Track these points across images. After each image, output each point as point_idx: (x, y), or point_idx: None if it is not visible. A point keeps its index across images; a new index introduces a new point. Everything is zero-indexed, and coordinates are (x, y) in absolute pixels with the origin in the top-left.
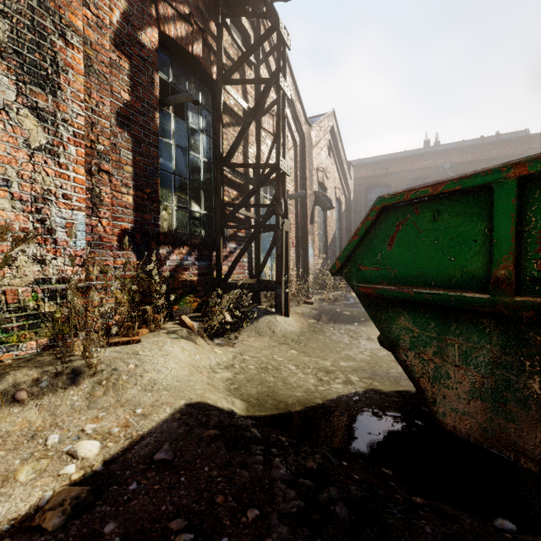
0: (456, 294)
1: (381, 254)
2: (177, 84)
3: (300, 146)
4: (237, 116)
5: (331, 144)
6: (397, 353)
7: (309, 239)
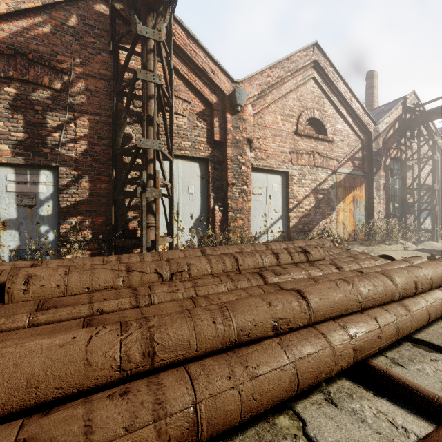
0: None
1: None
2: (391, 167)
3: (440, 159)
4: (409, 166)
5: None
6: None
7: None
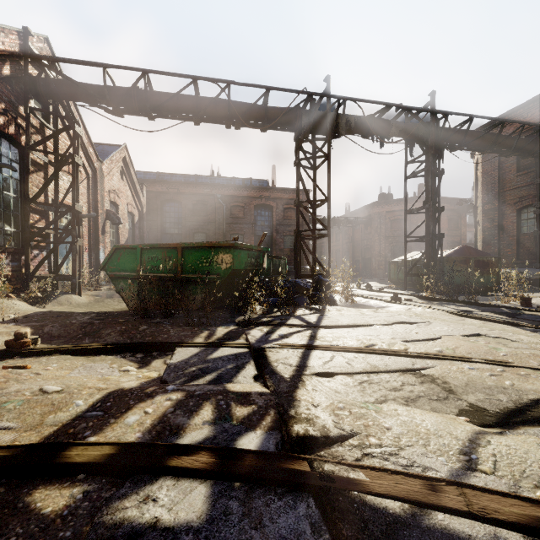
0: (131, 274)
1: (116, 263)
2: None
3: (93, 177)
4: (40, 165)
5: (124, 169)
6: (121, 294)
7: (101, 246)
